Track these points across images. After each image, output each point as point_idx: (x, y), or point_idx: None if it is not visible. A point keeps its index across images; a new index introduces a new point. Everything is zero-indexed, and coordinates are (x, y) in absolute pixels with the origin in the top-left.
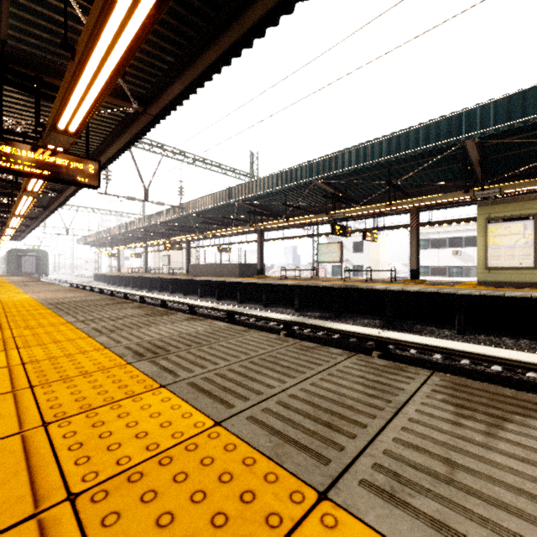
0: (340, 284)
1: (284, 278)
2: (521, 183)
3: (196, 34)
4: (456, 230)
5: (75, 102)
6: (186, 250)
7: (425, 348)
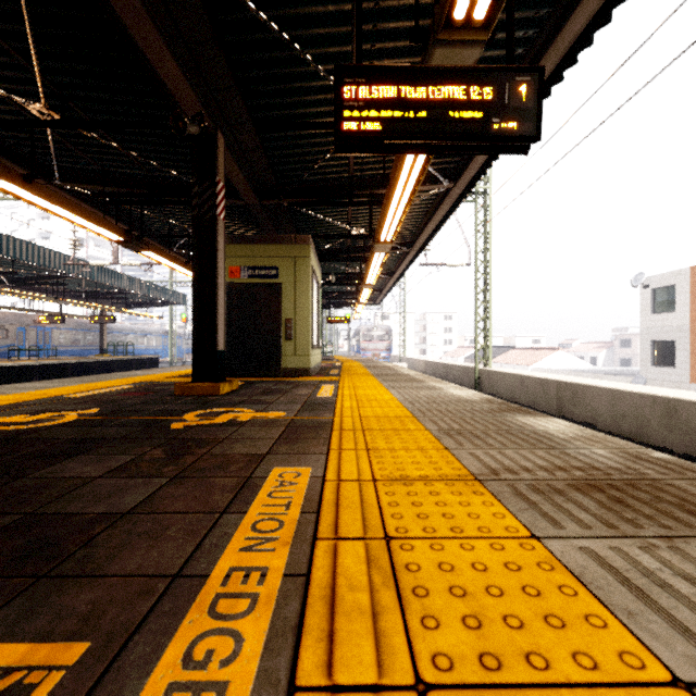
0: None
1: None
2: None
3: None
4: None
5: None
6: None
7: None
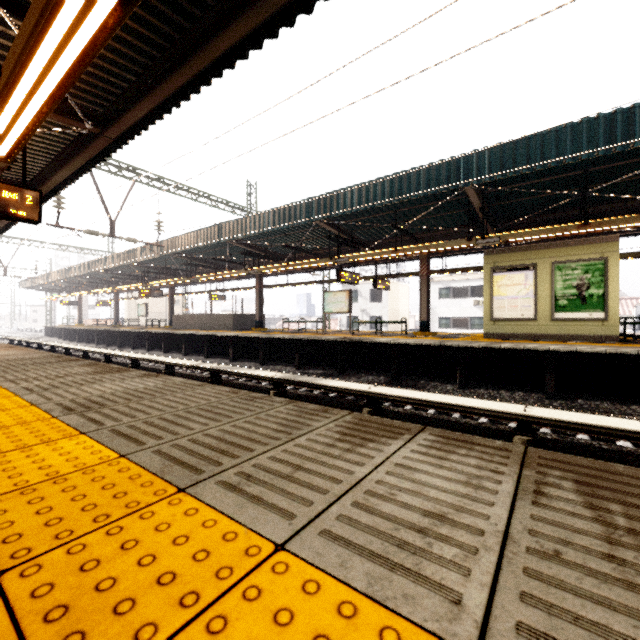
0: (343, 338)
1: (286, 332)
2: (518, 233)
3: (160, 55)
4: (477, 278)
5: (4, 125)
6: (169, 297)
7: (411, 402)
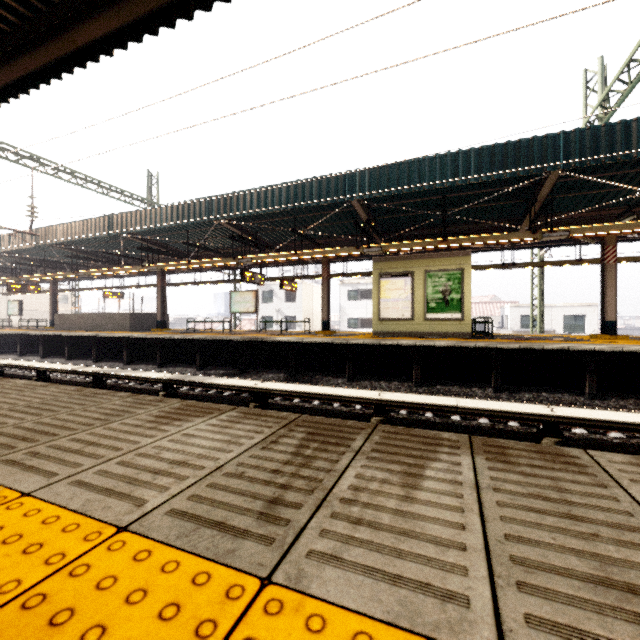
0: (245, 337)
1: (190, 332)
2: (396, 244)
3: (11, 30)
4: None
5: None
6: (51, 294)
7: (291, 394)
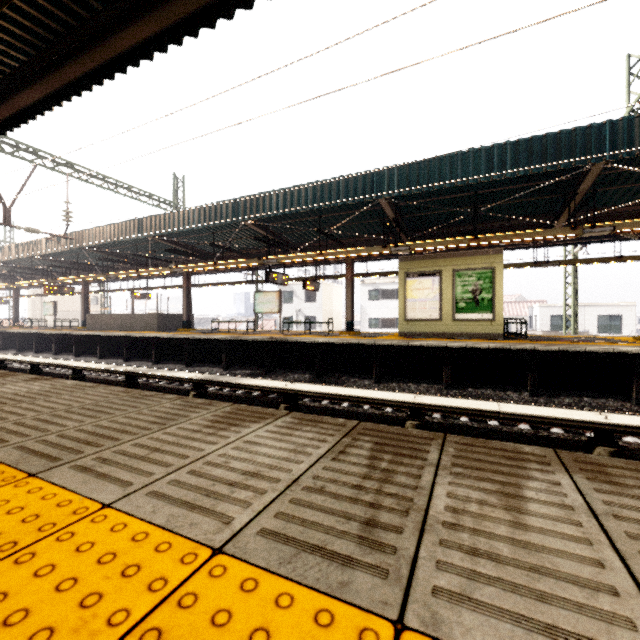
0: (271, 338)
1: (215, 332)
2: (424, 243)
3: (56, 39)
4: None
5: None
6: (83, 295)
7: (322, 396)
